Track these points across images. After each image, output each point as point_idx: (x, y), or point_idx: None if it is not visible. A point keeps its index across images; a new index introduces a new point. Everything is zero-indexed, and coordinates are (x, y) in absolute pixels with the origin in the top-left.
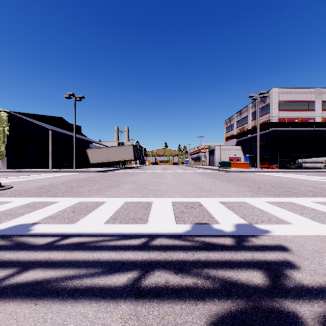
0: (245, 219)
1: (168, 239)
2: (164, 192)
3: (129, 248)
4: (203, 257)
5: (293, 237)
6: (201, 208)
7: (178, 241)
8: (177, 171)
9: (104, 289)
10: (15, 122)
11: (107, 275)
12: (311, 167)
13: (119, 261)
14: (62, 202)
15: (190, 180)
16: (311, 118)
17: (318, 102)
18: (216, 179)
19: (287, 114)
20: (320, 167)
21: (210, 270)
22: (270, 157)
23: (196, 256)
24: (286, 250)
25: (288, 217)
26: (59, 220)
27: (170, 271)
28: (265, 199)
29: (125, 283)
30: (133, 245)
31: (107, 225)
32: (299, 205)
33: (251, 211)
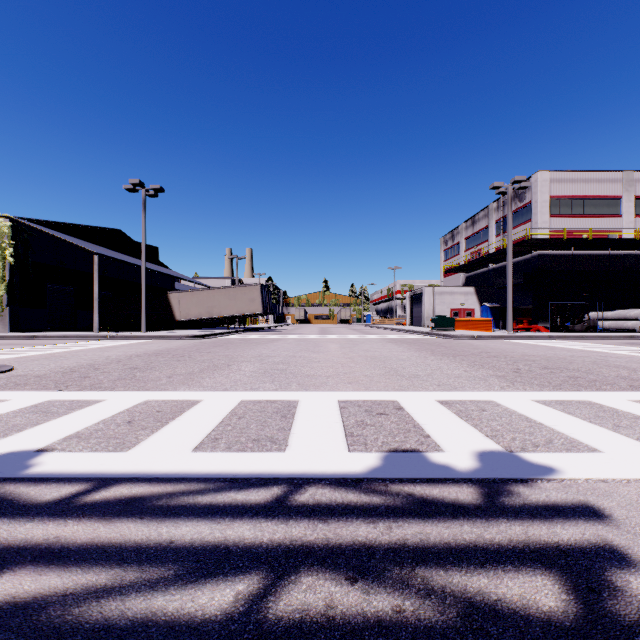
0: (498, 441)
1: (332, 489)
2: (322, 379)
3: (244, 512)
4: (413, 536)
5: (609, 484)
6: (402, 414)
7: (353, 495)
8: (347, 336)
9: (175, 628)
10: (25, 239)
11: (187, 585)
12: (615, 329)
13: (218, 545)
14: (109, 401)
15: (375, 355)
16: (614, 232)
17: (627, 200)
18: (428, 352)
19: (567, 224)
20: (632, 329)
21: (432, 572)
22: (532, 308)
23: (396, 533)
24: (600, 518)
25: (589, 436)
26: (97, 442)
27: (338, 575)
28: (532, 395)
29: (227, 611)
30: (253, 504)
31: (199, 456)
32: (606, 407)
33: (508, 422)
